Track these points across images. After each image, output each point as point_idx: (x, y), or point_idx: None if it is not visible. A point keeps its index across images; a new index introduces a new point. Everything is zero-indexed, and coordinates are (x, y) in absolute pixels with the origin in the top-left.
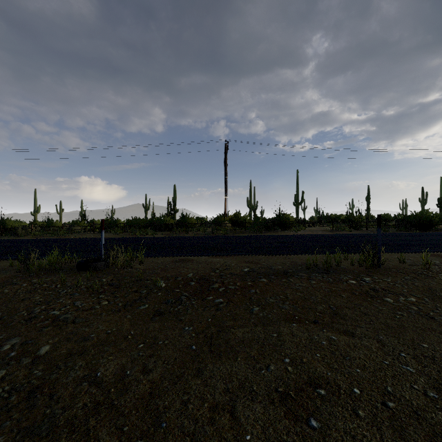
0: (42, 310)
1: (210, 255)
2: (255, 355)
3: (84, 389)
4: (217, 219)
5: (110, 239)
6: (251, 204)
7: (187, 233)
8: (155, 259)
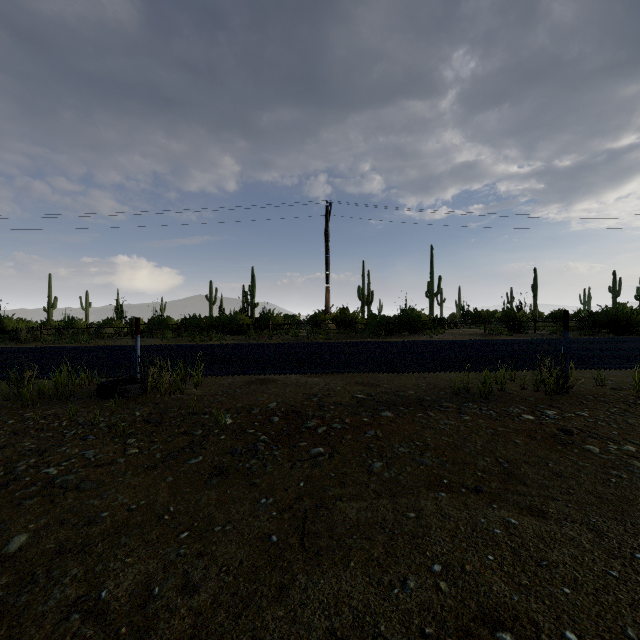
0: (29, 466)
1: (303, 372)
2: (381, 556)
3: (72, 628)
4: (315, 317)
5: (156, 347)
6: (363, 295)
7: (270, 338)
8: (219, 379)
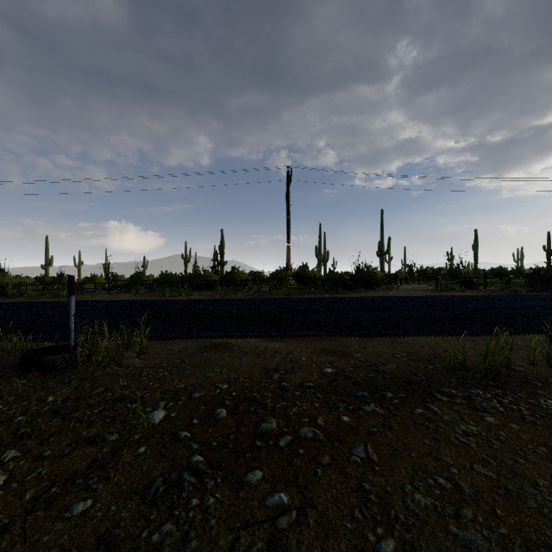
0: None
1: (263, 335)
2: None
3: None
4: (277, 274)
5: (126, 302)
6: (320, 254)
7: (235, 293)
8: (171, 342)
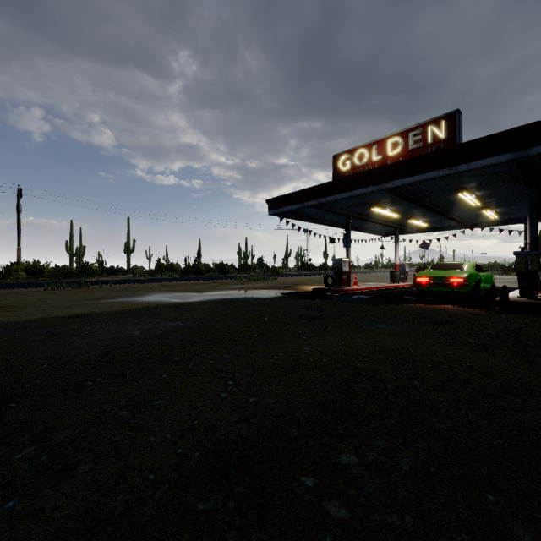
0: None
1: None
2: None
3: None
4: (7, 267)
5: None
6: (72, 249)
7: None
8: None
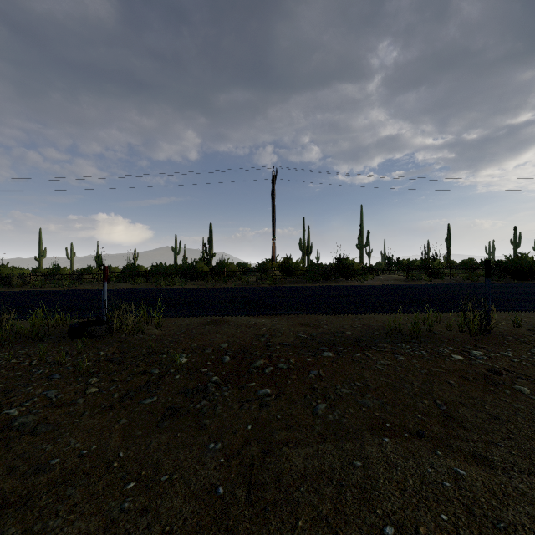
0: None
1: (253, 314)
2: (329, 513)
3: None
4: (263, 265)
5: (127, 291)
6: (304, 246)
7: (225, 283)
8: (178, 320)
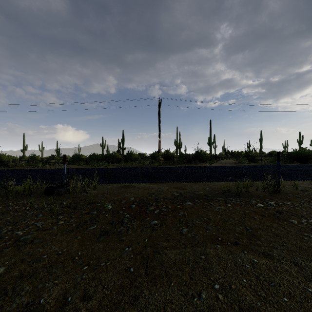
0: (8, 230)
1: (147, 182)
2: (187, 279)
3: None
4: (153, 154)
5: (75, 169)
6: (177, 144)
7: (131, 164)
8: (106, 185)
